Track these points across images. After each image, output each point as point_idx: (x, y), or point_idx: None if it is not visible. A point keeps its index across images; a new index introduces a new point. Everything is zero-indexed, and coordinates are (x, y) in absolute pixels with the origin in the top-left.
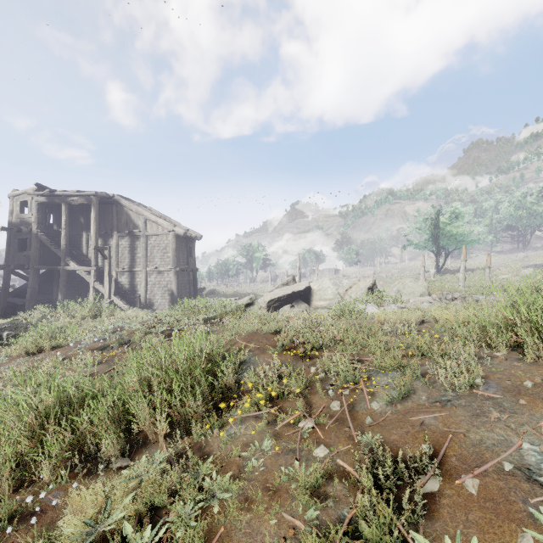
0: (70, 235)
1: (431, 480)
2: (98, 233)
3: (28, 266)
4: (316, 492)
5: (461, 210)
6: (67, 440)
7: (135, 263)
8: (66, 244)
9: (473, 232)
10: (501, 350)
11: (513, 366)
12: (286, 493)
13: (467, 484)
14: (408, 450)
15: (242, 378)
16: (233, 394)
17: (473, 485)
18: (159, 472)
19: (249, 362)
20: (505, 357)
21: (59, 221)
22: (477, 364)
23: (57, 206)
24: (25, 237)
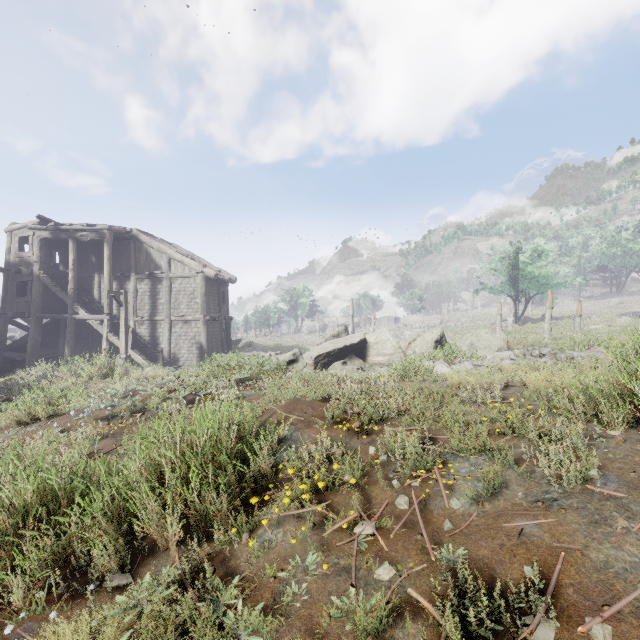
0: (80, 277)
1: (542, 625)
2: (113, 275)
3: (29, 315)
4: (379, 638)
5: (544, 248)
6: (49, 549)
7: (156, 310)
8: (74, 288)
9: (558, 273)
10: (615, 428)
11: (637, 452)
12: (338, 639)
13: (595, 633)
14: (510, 583)
15: (280, 462)
16: (269, 484)
17: (604, 636)
18: (168, 596)
19: (291, 439)
20: (623, 438)
21: (66, 260)
22: (587, 447)
23: (63, 243)
24: (26, 279)
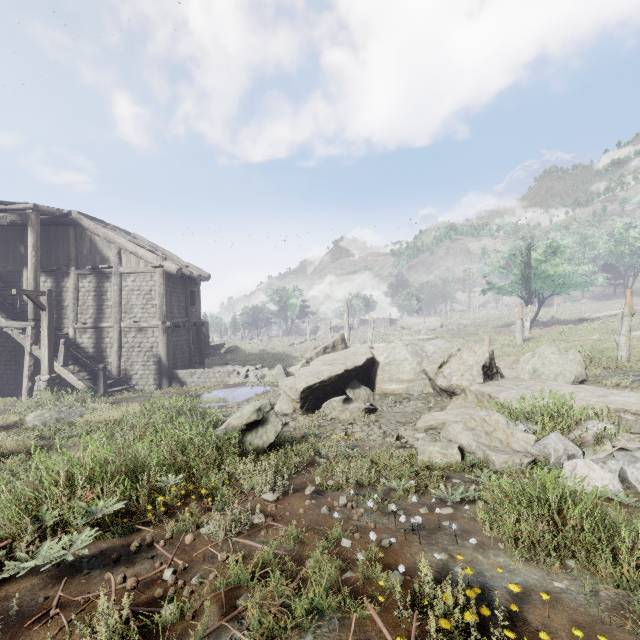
0: (5, 272)
1: None
2: (47, 270)
3: None
4: None
5: (561, 243)
6: None
7: (103, 315)
8: None
9: (578, 271)
10: None
11: None
12: None
13: None
14: None
15: None
16: None
17: None
18: None
19: None
20: None
21: None
22: None
23: None
24: None
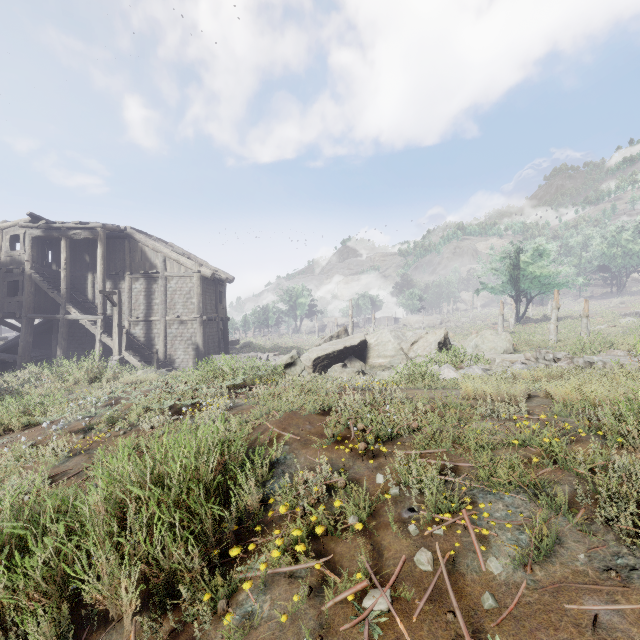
0: (73, 277)
1: None
2: (107, 274)
3: (20, 315)
4: None
5: (546, 247)
6: None
7: (152, 311)
8: (67, 288)
9: (560, 273)
10: None
11: None
12: None
13: None
14: None
15: (271, 495)
16: (256, 526)
17: None
18: None
19: (284, 463)
20: None
21: (59, 259)
22: None
23: (56, 241)
24: (17, 279)
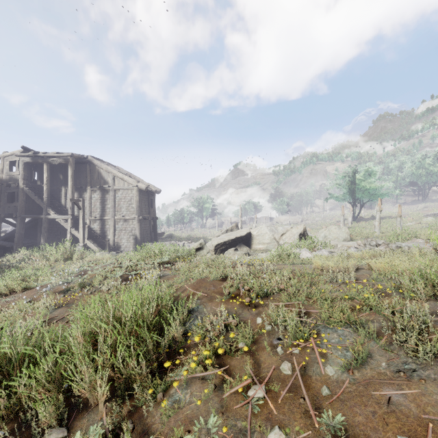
0: (51, 189)
1: None
2: (75, 188)
3: (16, 215)
4: None
5: (373, 169)
6: (2, 406)
7: (105, 212)
8: (47, 197)
9: (383, 187)
10: None
11: None
12: None
13: None
14: None
15: (189, 330)
16: (180, 349)
17: None
18: None
19: (197, 311)
20: None
21: (42, 177)
22: (432, 323)
23: (40, 165)
24: (14, 191)
